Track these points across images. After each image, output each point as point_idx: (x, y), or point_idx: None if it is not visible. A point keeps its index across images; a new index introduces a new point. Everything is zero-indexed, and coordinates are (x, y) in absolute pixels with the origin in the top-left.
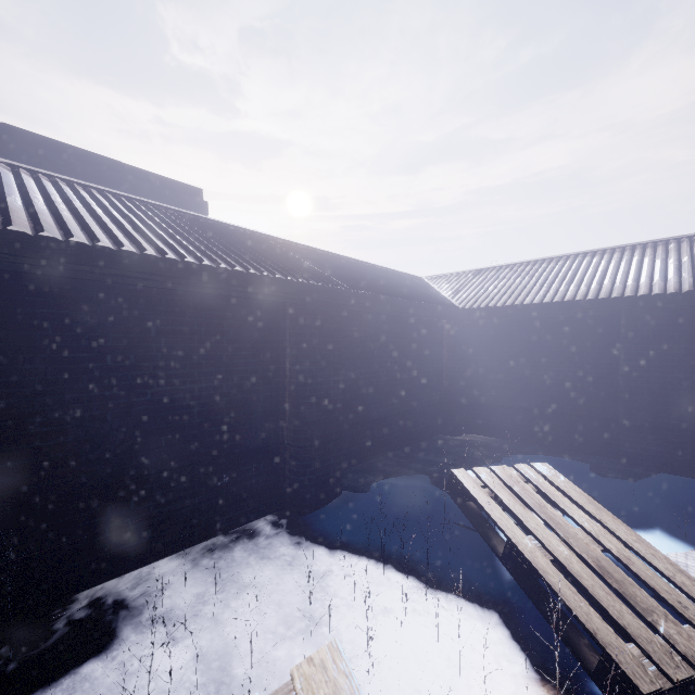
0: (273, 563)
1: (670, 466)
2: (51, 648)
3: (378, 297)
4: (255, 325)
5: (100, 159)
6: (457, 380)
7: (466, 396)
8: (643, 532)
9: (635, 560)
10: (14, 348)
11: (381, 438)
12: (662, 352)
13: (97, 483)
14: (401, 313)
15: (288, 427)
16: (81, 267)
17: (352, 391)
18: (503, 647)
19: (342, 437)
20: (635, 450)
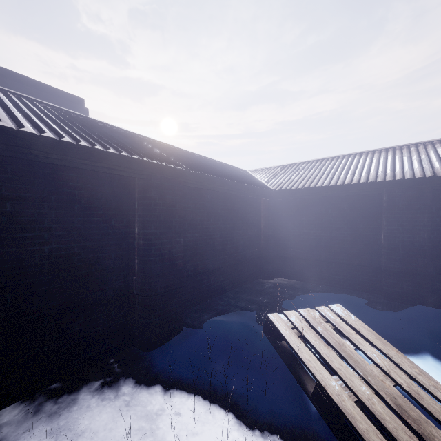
0: (112, 403)
1: (418, 300)
2: None
3: (212, 177)
4: (107, 195)
5: None
6: (271, 240)
7: (277, 252)
8: (414, 358)
9: (423, 394)
10: None
11: (216, 283)
12: (412, 219)
13: None
14: (230, 191)
15: (136, 279)
16: None
17: (193, 249)
18: None
19: (183, 285)
20: (394, 288)
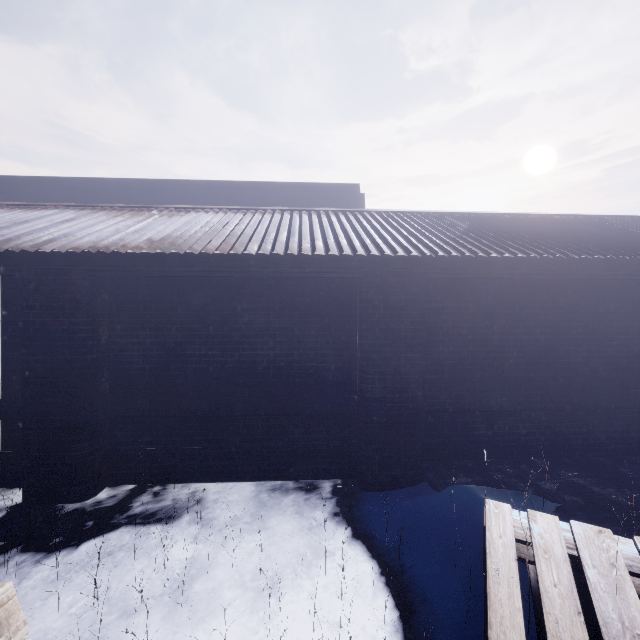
0: (302, 520)
1: None
2: (156, 508)
3: (485, 258)
4: (326, 300)
5: (286, 185)
6: None
7: None
8: None
9: None
10: (163, 321)
11: (507, 435)
12: None
13: (203, 413)
14: (532, 275)
15: (355, 399)
16: (182, 269)
17: (453, 372)
18: None
19: (417, 421)
20: None
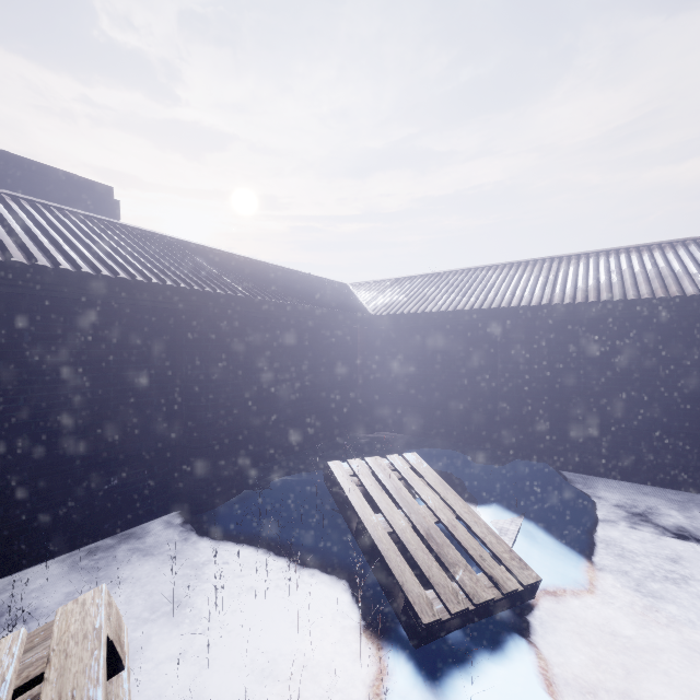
0: (156, 558)
1: (533, 452)
2: None
3: (283, 304)
4: (148, 330)
5: None
6: (370, 382)
7: (379, 397)
8: (487, 507)
9: (459, 527)
10: None
11: (291, 438)
12: (527, 356)
13: None
14: (309, 319)
15: (184, 429)
16: None
17: (258, 394)
18: (344, 608)
19: (242, 437)
20: (508, 440)
